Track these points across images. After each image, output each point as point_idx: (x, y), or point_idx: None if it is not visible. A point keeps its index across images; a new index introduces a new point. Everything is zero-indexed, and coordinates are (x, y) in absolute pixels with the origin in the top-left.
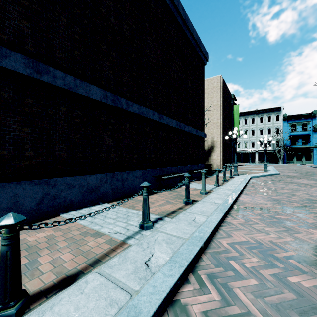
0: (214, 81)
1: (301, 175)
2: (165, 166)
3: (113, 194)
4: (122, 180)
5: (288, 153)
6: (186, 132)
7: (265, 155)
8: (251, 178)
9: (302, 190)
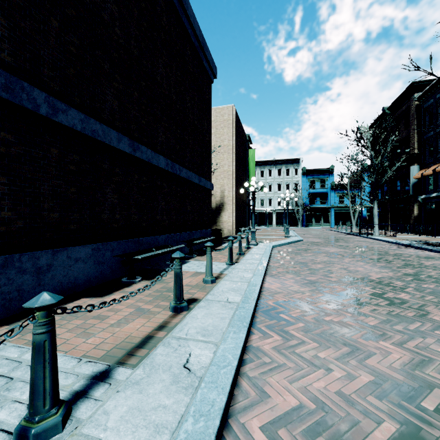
0: (225, 113)
1: (325, 240)
2: (145, 235)
3: (7, 305)
4: (36, 270)
5: (307, 214)
6: (184, 180)
7: (287, 216)
8: (273, 248)
9: (336, 263)
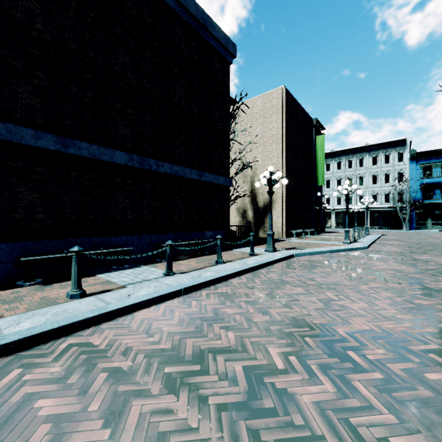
0: (273, 97)
1: (405, 250)
2: (92, 235)
3: None
4: None
5: (418, 212)
6: (170, 176)
7: (346, 216)
8: (295, 256)
9: (336, 289)
